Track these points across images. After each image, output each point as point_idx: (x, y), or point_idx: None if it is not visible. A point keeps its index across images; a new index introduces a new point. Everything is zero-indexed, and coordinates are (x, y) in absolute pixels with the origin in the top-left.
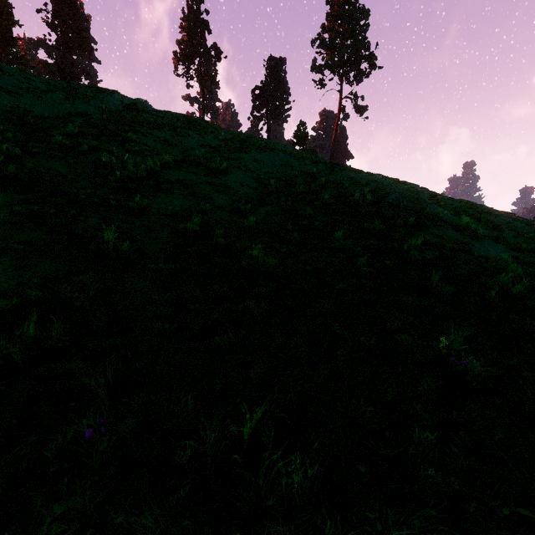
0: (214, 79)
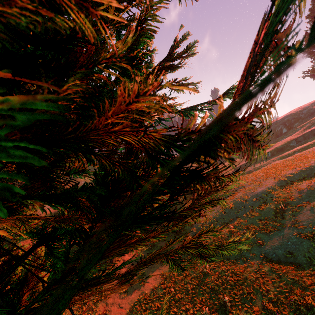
0: None
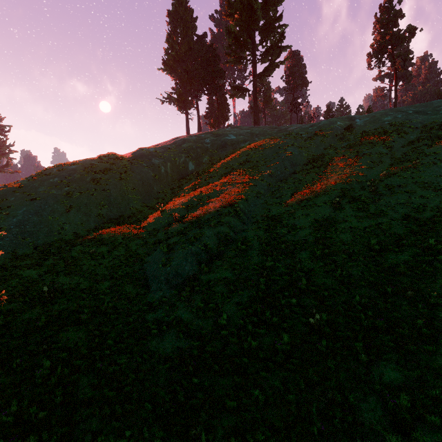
0: (407, 57)
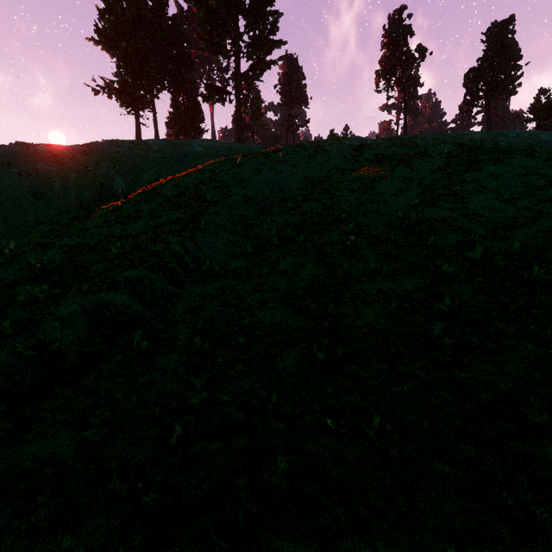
0: (418, 82)
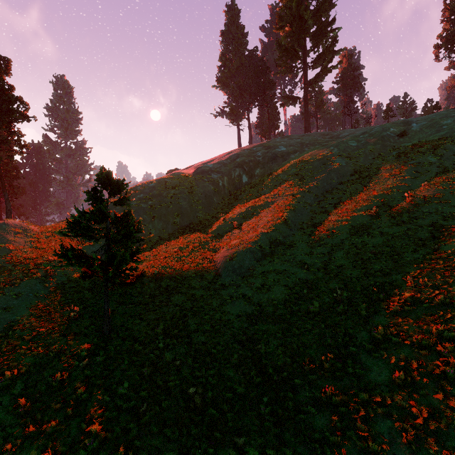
0: None
